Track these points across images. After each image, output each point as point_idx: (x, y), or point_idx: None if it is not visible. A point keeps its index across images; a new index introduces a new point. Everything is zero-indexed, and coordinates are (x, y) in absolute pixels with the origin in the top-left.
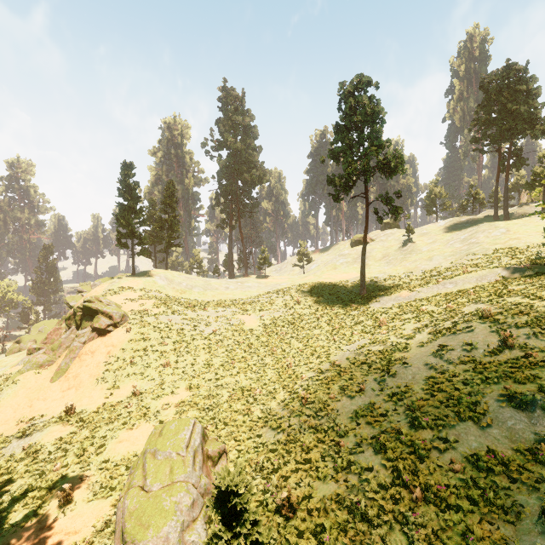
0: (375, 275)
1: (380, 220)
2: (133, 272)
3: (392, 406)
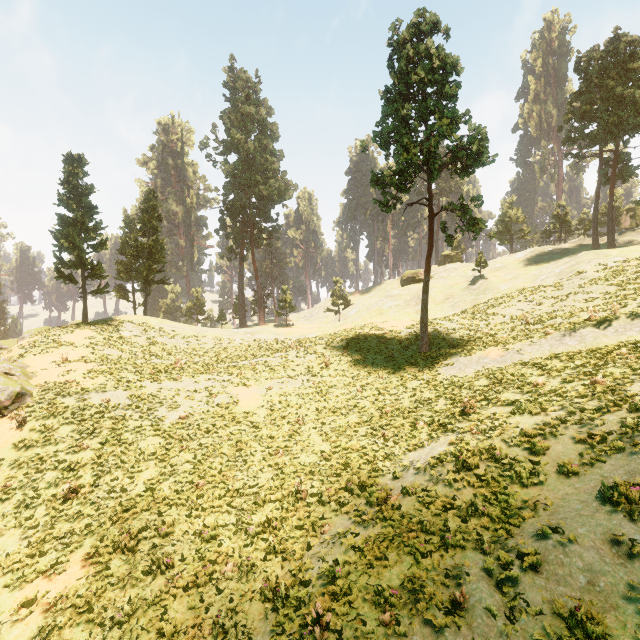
0: (440, 323)
1: (450, 241)
2: (84, 318)
3: None
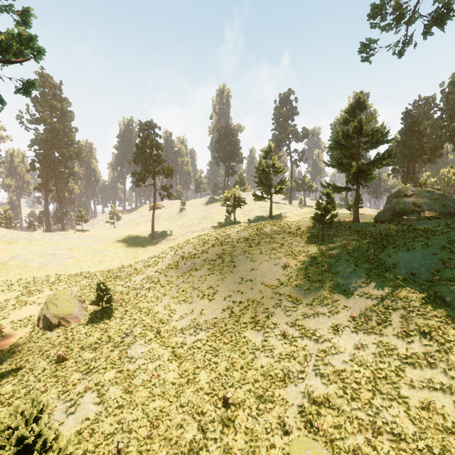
0: (161, 229)
1: (162, 199)
2: None
3: (155, 274)
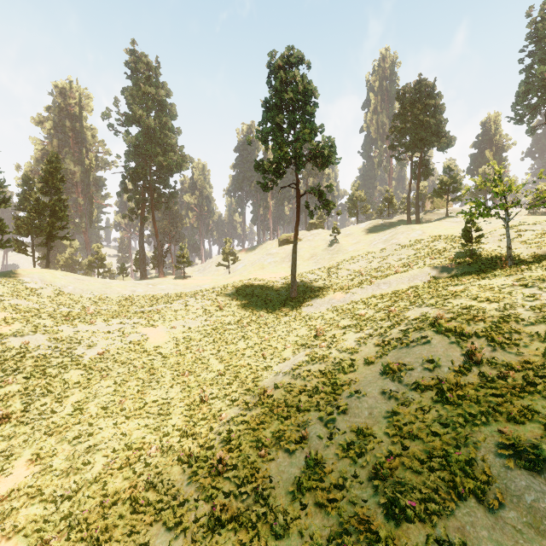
0: (305, 275)
1: (311, 215)
2: None
3: (351, 467)
